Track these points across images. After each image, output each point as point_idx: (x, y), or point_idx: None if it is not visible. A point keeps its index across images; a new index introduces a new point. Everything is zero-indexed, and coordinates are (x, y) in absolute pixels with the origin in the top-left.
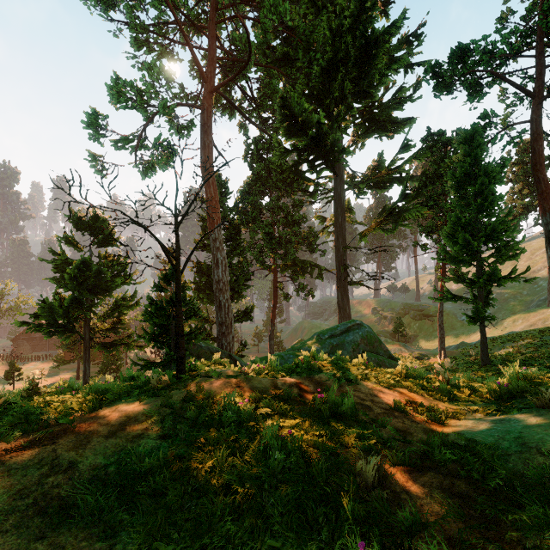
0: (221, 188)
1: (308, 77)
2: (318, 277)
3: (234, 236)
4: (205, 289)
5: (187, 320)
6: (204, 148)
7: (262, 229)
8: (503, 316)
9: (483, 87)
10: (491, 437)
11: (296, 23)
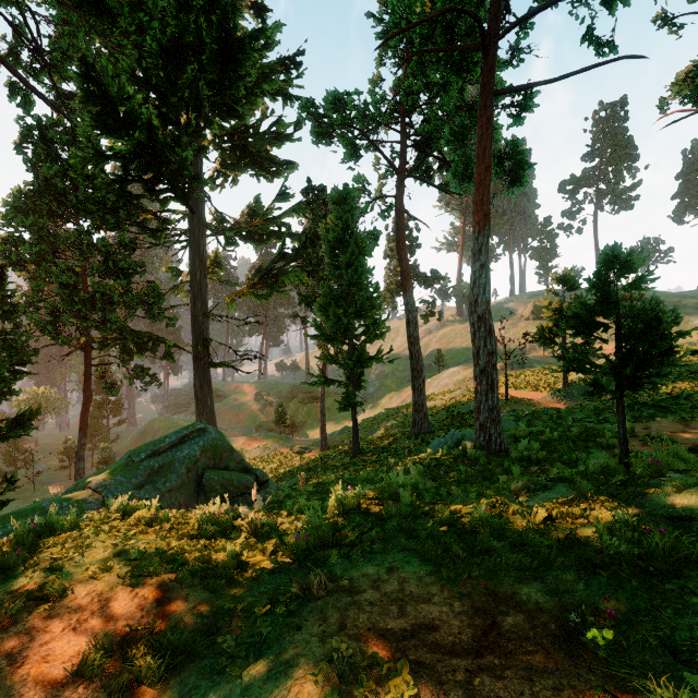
0: None
1: (138, 50)
2: (166, 356)
3: None
4: None
5: None
6: None
7: (56, 276)
8: (383, 393)
9: (359, 148)
10: None
11: None
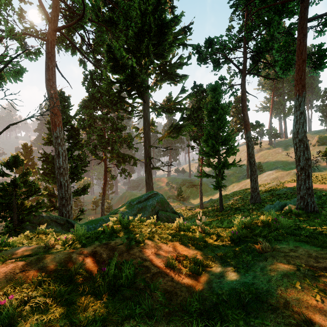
0: (64, 102)
1: (126, 37)
2: (133, 164)
3: (74, 136)
4: (50, 173)
5: (28, 198)
6: (48, 70)
7: (96, 132)
8: (228, 184)
9: (220, 63)
10: (233, 291)
11: (118, 0)
